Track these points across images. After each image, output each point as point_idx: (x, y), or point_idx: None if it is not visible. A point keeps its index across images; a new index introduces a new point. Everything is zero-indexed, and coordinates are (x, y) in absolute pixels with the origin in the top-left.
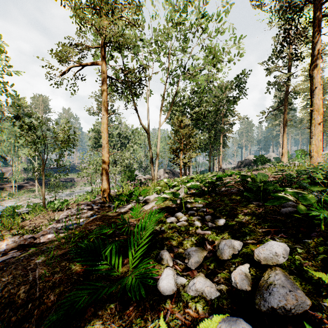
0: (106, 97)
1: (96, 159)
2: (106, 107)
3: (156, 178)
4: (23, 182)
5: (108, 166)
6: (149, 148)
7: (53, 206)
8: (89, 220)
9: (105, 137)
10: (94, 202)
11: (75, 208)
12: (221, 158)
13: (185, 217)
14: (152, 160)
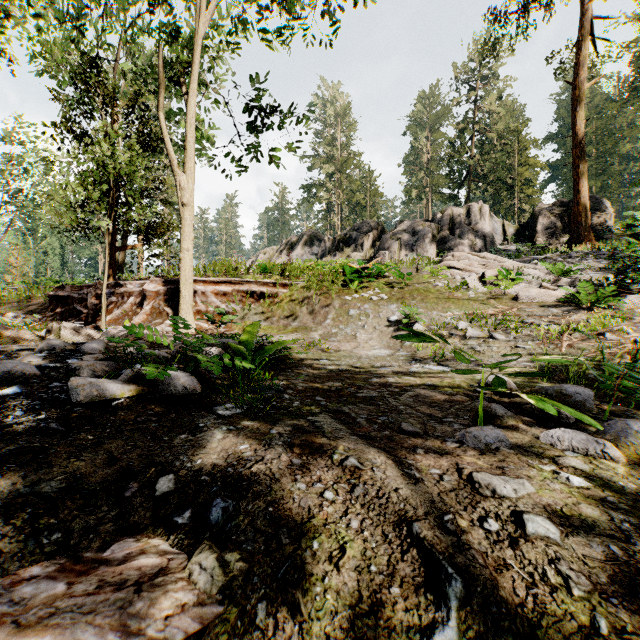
0: None
1: None
2: None
3: None
4: None
5: None
6: None
7: None
8: None
9: None
10: None
11: None
12: None
13: None
14: None
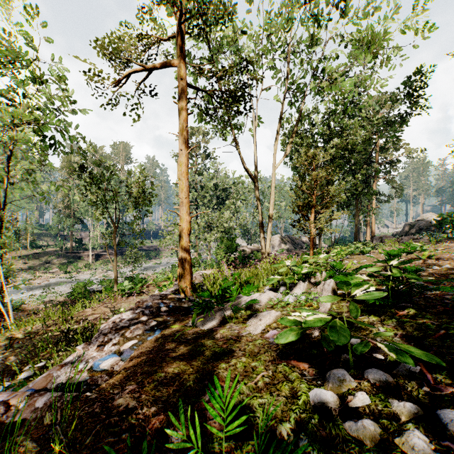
0: (186, 120)
1: None
2: (185, 137)
3: (268, 251)
4: (101, 250)
5: (189, 236)
6: (258, 204)
7: (123, 288)
8: (142, 346)
9: (184, 187)
10: (165, 296)
11: (130, 312)
12: (373, 219)
13: (363, 394)
14: (262, 224)
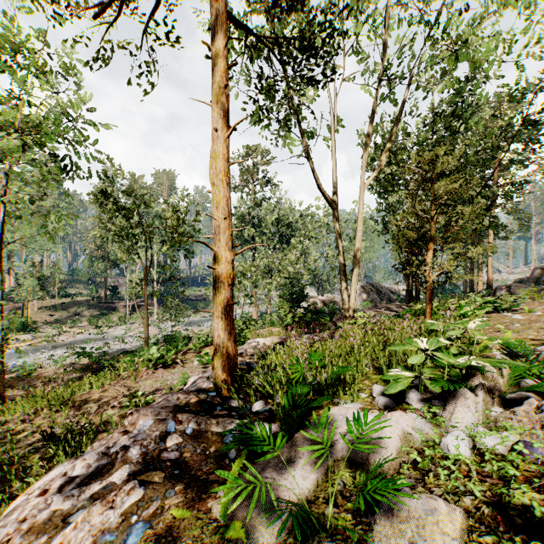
0: (225, 76)
1: (235, 265)
2: (223, 108)
3: (352, 306)
4: (139, 300)
5: (230, 287)
6: (338, 240)
7: (149, 357)
8: None
9: (222, 198)
10: (185, 399)
11: (97, 452)
12: (490, 261)
13: None
14: (344, 267)
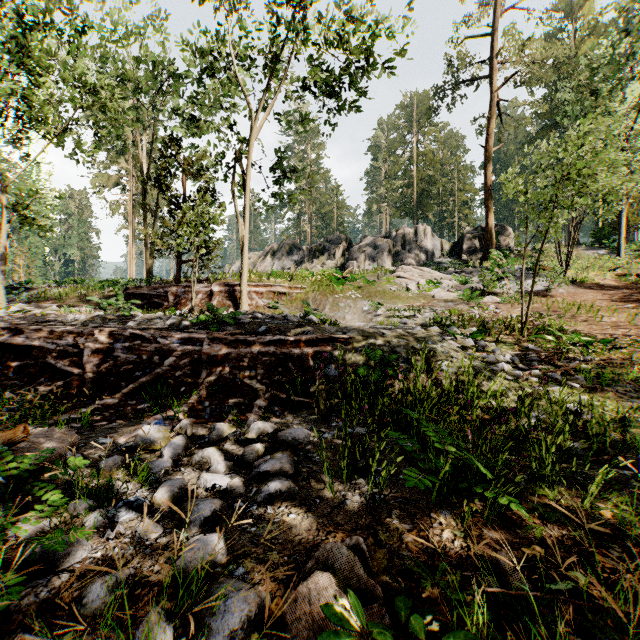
0: None
1: None
2: None
3: None
4: None
5: None
6: None
7: None
8: None
9: None
10: None
11: None
12: None
13: None
14: None
